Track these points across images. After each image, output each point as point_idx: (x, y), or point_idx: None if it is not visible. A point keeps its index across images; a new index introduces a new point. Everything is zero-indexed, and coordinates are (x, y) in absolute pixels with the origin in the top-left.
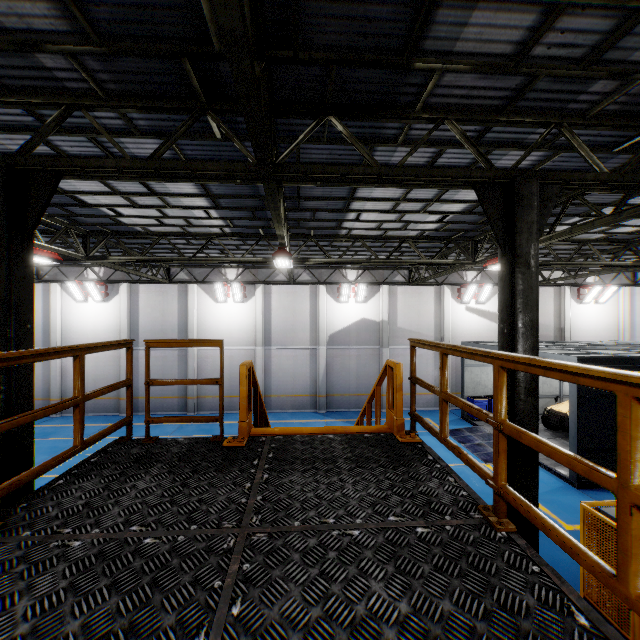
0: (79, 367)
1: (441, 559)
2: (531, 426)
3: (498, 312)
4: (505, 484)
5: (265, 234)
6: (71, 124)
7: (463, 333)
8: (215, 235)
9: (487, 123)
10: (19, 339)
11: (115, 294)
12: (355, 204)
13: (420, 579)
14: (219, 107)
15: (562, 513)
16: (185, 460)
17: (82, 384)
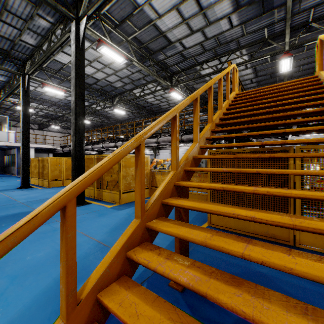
0: None
1: None
2: None
3: None
4: None
5: None
6: None
7: None
8: None
9: None
10: None
11: None
12: None
13: None
14: None
15: None
16: None
17: None
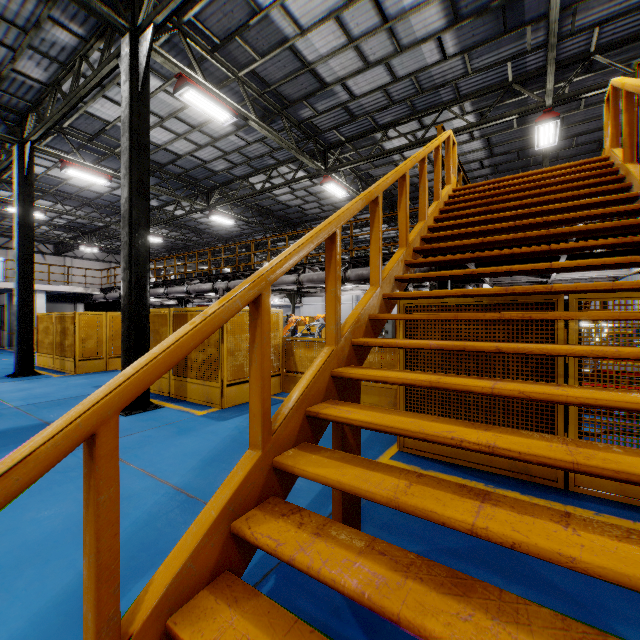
0: None
1: None
2: None
3: None
4: None
5: None
6: None
7: None
8: None
9: None
10: None
11: None
12: None
13: None
14: None
15: None
16: None
17: None
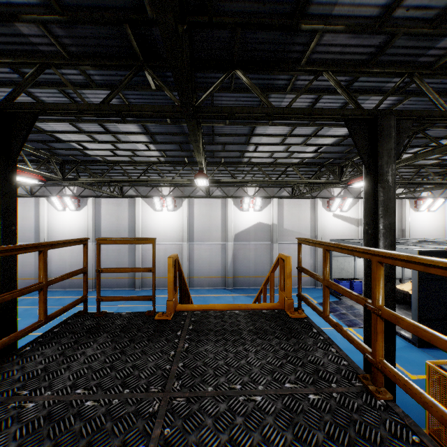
0: (43, 259)
1: (332, 426)
2: (390, 304)
3: (363, 217)
4: (382, 359)
5: (189, 162)
6: (46, 79)
7: (331, 233)
8: (153, 163)
9: (355, 74)
10: (6, 237)
11: (84, 205)
12: (254, 139)
13: (315, 446)
14: (153, 64)
15: (407, 366)
16: (125, 331)
17: (45, 272)
